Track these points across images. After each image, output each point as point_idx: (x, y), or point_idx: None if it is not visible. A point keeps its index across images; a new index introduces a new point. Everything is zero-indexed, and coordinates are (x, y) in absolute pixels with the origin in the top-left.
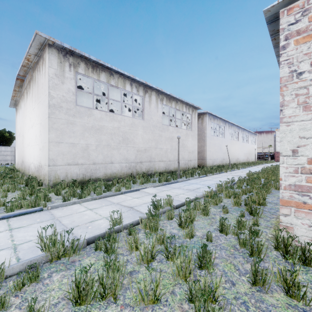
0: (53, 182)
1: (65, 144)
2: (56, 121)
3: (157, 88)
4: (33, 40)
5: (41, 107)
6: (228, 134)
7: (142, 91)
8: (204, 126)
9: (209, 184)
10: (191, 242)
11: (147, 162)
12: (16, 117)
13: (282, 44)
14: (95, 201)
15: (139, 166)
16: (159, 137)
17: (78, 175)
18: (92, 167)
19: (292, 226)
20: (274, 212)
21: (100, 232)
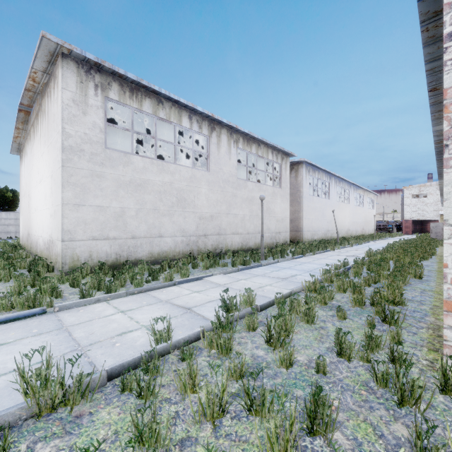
0: (69, 266)
1: (88, 208)
2: (75, 172)
3: (230, 124)
4: (38, 47)
5: (52, 151)
6: (335, 194)
7: (206, 129)
8: (300, 182)
9: (310, 268)
10: (289, 374)
11: (214, 235)
12: (21, 169)
13: (447, 30)
14: (131, 296)
15: (202, 241)
16: (233, 197)
17: (108, 255)
18: (130, 243)
19: None
20: (421, 318)
21: (133, 356)
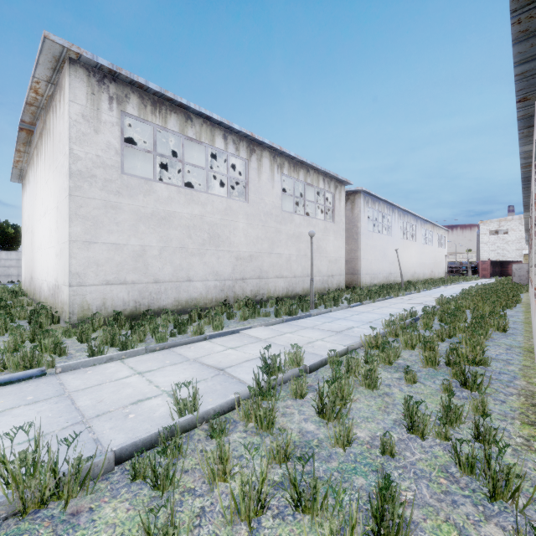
0: (78, 316)
1: (100, 246)
2: (85, 203)
3: (273, 145)
4: (40, 51)
5: (57, 177)
6: (399, 230)
7: (244, 151)
8: (357, 216)
9: (370, 319)
10: (347, 456)
11: (254, 279)
12: (23, 199)
13: None
14: (152, 354)
15: (239, 286)
16: (276, 233)
17: (126, 304)
18: (152, 289)
19: None
20: (510, 381)
21: (149, 431)
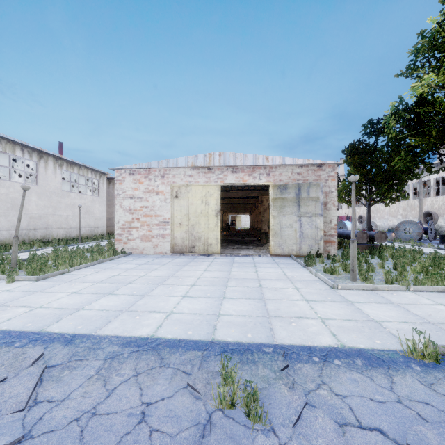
0: None
1: None
2: None
3: (56, 154)
4: None
5: None
6: None
7: (36, 157)
8: None
9: None
10: None
11: (43, 229)
12: None
13: (115, 182)
14: None
15: (32, 233)
16: (58, 203)
17: None
18: None
19: (118, 248)
20: None
21: (26, 258)
